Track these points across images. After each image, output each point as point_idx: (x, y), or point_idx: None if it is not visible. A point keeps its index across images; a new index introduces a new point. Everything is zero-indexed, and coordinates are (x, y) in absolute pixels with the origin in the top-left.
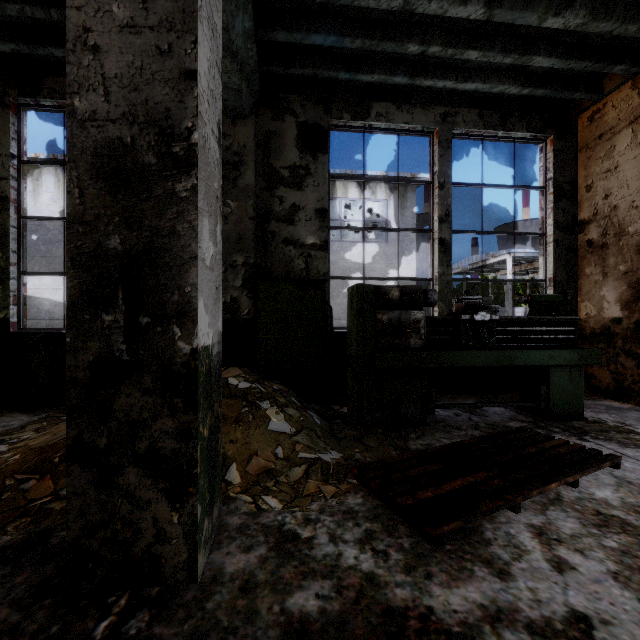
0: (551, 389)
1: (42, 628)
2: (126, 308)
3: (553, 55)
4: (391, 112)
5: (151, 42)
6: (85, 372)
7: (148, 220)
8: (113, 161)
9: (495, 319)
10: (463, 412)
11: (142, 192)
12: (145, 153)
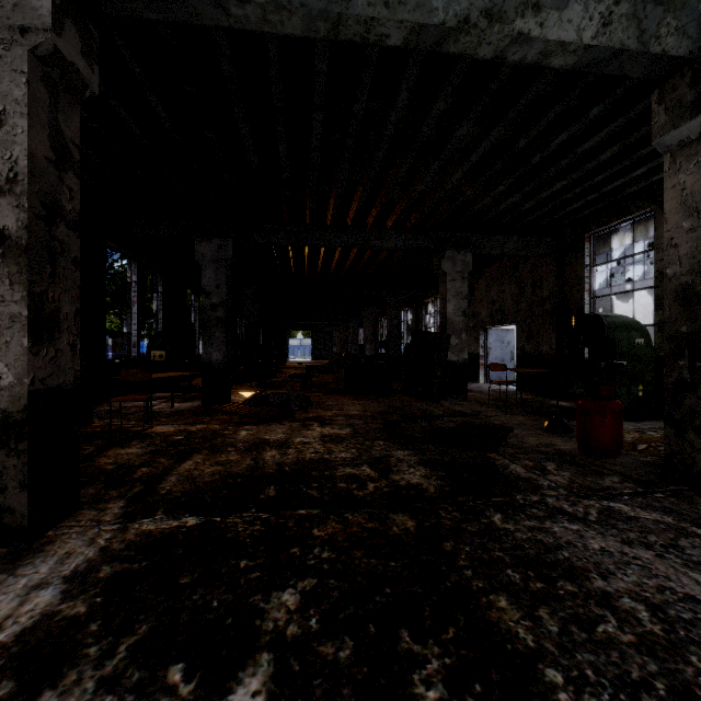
0: None
1: (651, 479)
2: (689, 358)
3: None
4: None
5: (700, 233)
6: (671, 386)
7: (699, 317)
8: (683, 293)
9: None
10: None
11: (696, 304)
12: (698, 286)
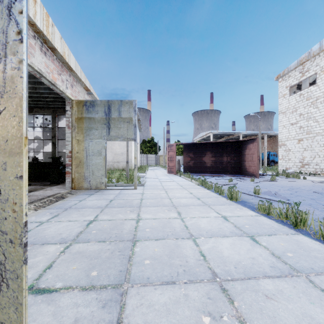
0: (50, 177)
1: None
2: None
3: (60, 102)
4: (39, 110)
5: None
6: None
7: None
8: None
9: (37, 162)
10: (40, 183)
11: None
12: None
